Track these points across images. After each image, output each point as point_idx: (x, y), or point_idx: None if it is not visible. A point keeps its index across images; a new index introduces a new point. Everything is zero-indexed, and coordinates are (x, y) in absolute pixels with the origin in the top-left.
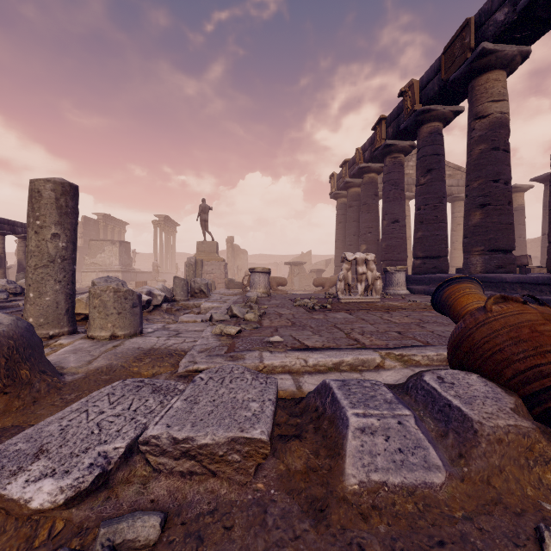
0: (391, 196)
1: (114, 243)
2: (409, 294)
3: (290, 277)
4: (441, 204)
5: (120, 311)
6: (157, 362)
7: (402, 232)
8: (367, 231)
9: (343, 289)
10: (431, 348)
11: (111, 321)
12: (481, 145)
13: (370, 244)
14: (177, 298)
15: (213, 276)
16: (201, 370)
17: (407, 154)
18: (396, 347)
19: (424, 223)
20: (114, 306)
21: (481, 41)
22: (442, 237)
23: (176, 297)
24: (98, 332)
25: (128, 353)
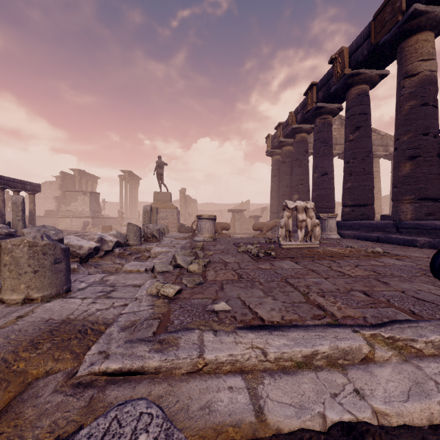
0: (321, 152)
1: (86, 193)
2: (340, 238)
3: (232, 222)
4: (368, 158)
5: (37, 269)
6: (57, 352)
7: (331, 184)
8: (299, 182)
9: (284, 235)
10: (427, 325)
11: (24, 281)
12: (411, 101)
13: (302, 194)
14: (130, 242)
15: (167, 221)
16: (112, 372)
17: (335, 116)
18: (379, 323)
19: (352, 175)
20: (29, 263)
21: (412, 4)
22: (369, 187)
23: (129, 242)
24: (8, 295)
25: (27, 331)
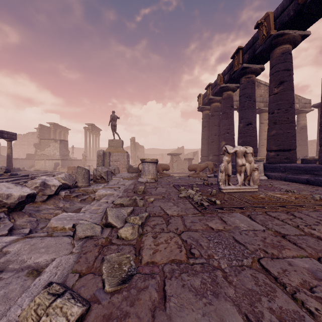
0: (246, 106)
1: (56, 141)
2: (267, 179)
3: (171, 163)
4: (291, 108)
5: None
6: None
7: (254, 132)
8: (225, 131)
9: (224, 180)
10: None
11: None
12: None
13: (228, 140)
14: (79, 184)
15: (119, 163)
16: None
17: (257, 75)
18: None
19: (277, 123)
20: None
21: None
22: (292, 134)
23: (78, 183)
24: None
25: None
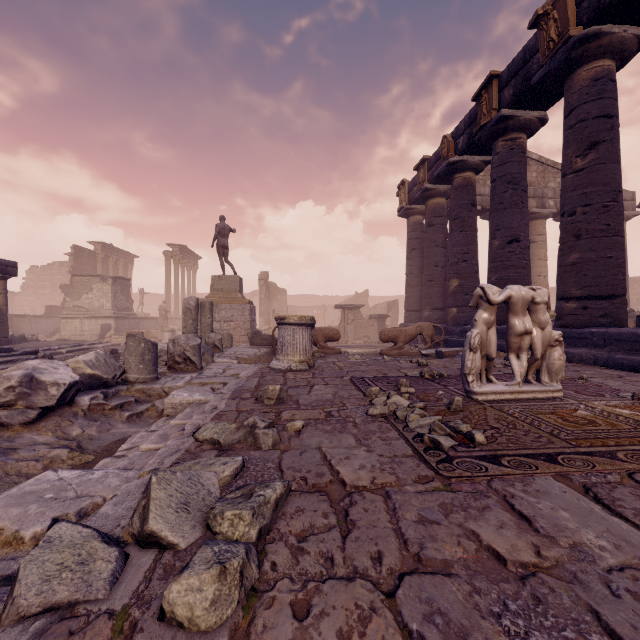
0: (506, 201)
1: (106, 279)
2: None
3: (342, 325)
4: (616, 203)
5: None
6: None
7: (525, 258)
8: (460, 258)
9: (479, 369)
10: None
11: None
12: None
13: (465, 277)
14: (131, 376)
15: (233, 325)
16: None
17: (531, 135)
18: None
19: (583, 237)
20: None
21: None
22: (618, 261)
23: (128, 375)
24: None
25: None
